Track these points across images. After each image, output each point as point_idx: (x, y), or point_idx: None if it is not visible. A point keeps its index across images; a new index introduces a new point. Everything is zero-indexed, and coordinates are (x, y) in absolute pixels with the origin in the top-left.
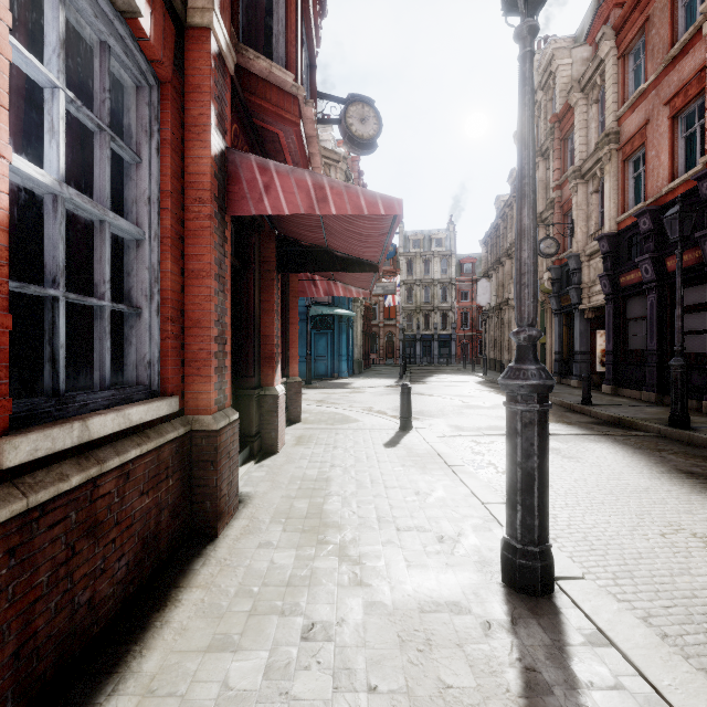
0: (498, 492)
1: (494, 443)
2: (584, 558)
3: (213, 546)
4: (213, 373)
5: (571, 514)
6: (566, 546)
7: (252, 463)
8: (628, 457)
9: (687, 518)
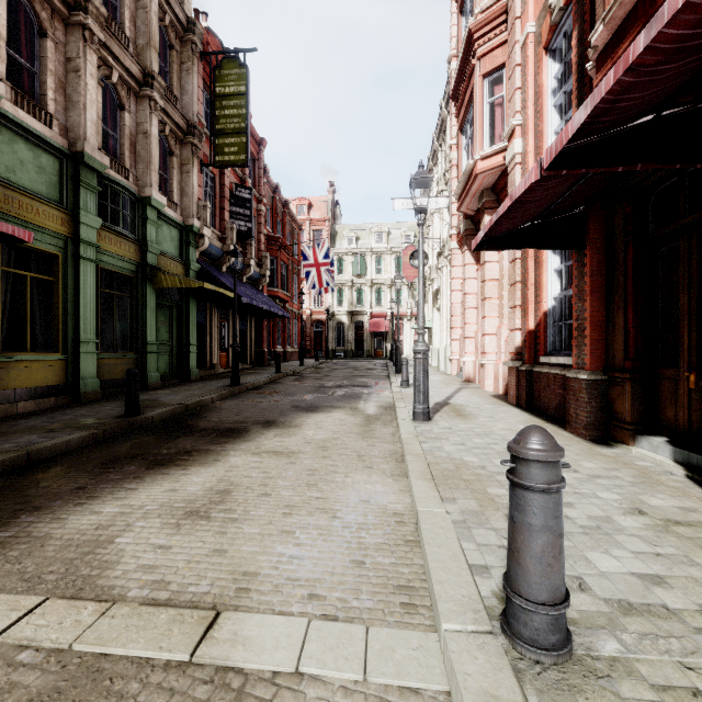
0: (388, 460)
1: (272, 549)
2: (381, 434)
3: (561, 429)
4: (574, 348)
5: (356, 445)
6: (384, 437)
7: (678, 467)
8: (141, 487)
9: (290, 439)
